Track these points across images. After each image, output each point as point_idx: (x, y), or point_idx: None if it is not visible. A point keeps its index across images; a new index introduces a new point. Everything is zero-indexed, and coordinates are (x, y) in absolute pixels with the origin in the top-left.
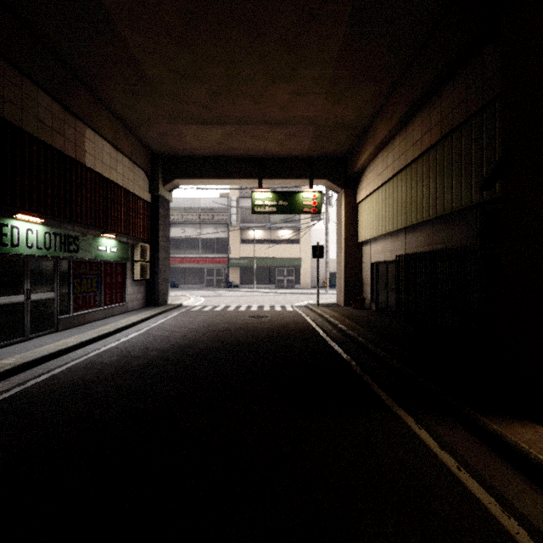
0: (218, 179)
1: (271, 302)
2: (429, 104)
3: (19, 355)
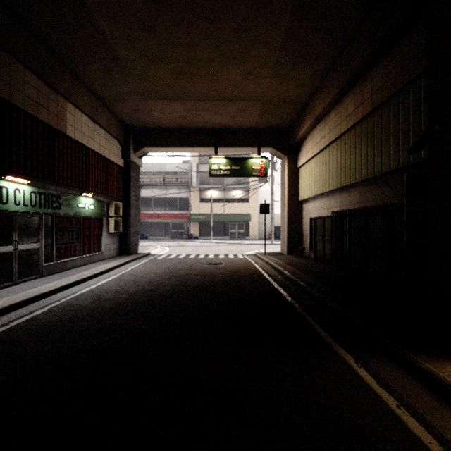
0: (180, 147)
1: (225, 251)
2: (361, 82)
3: (7, 298)
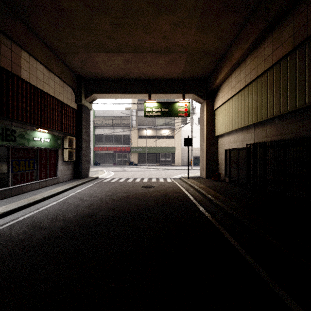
0: (121, 94)
1: (156, 175)
2: (281, 24)
3: None
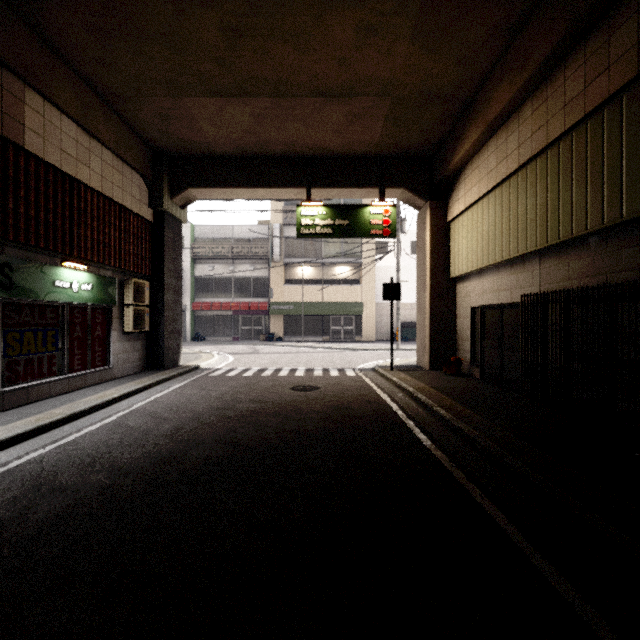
0: (249, 188)
1: (324, 362)
2: (606, 23)
3: None
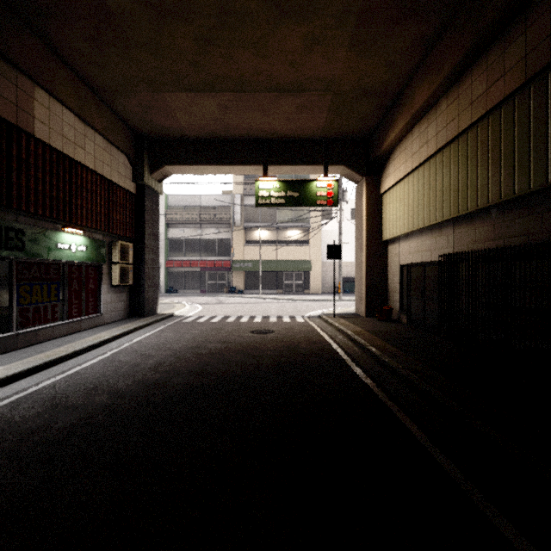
0: (215, 166)
1: (278, 311)
2: (502, 39)
3: None
